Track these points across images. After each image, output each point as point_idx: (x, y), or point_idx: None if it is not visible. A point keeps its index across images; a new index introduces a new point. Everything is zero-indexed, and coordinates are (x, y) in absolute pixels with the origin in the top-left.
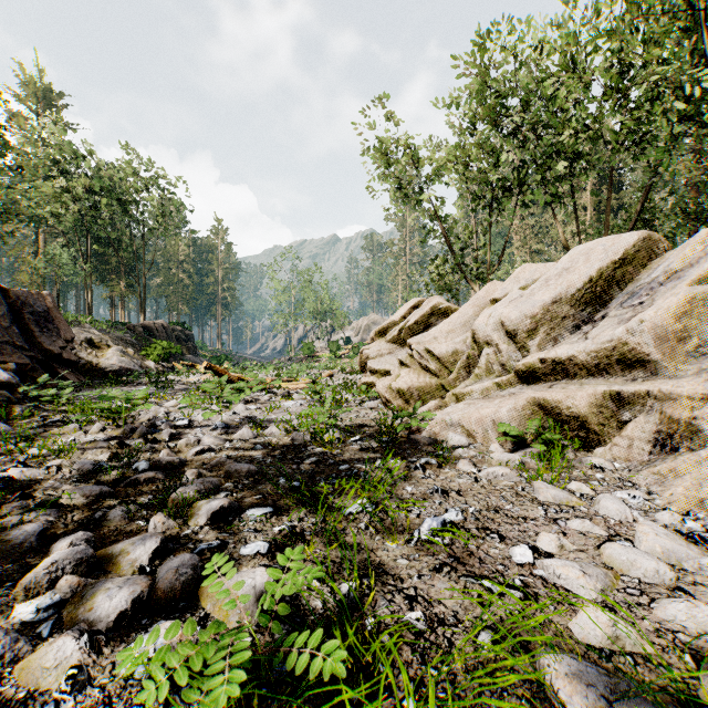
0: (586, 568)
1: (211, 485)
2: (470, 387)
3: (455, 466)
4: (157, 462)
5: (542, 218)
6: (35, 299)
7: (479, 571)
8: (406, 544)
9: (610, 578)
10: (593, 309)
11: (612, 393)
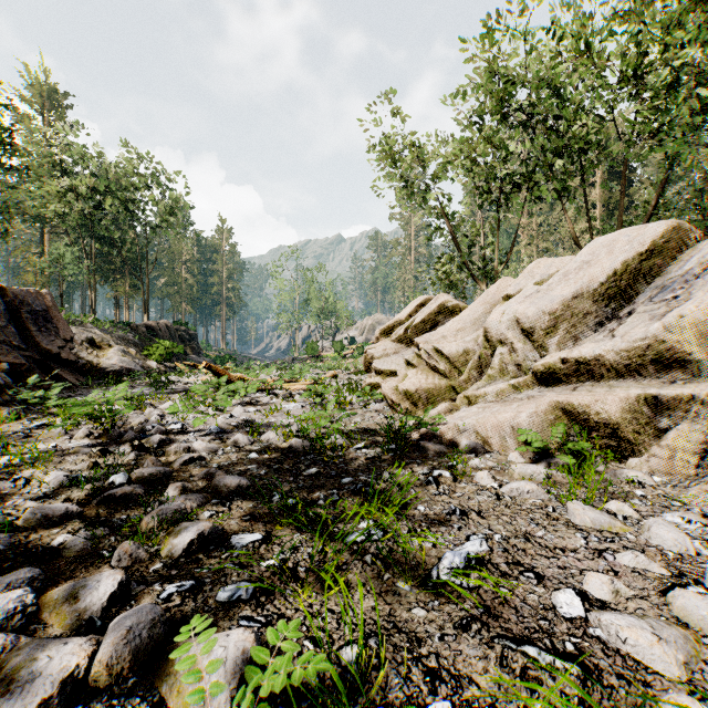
0: (659, 628)
1: (195, 502)
2: (484, 389)
3: (472, 479)
4: (138, 474)
5: (550, 216)
6: (34, 298)
7: (517, 628)
8: (422, 586)
9: (690, 642)
10: (617, 304)
11: (647, 397)
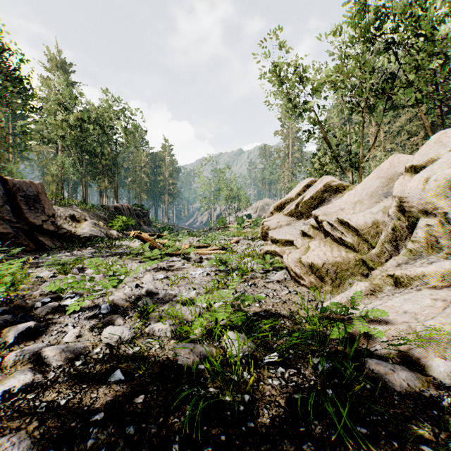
0: None
1: None
2: (420, 269)
3: None
4: None
5: (393, 125)
6: (28, 186)
7: None
8: None
9: None
10: None
11: None
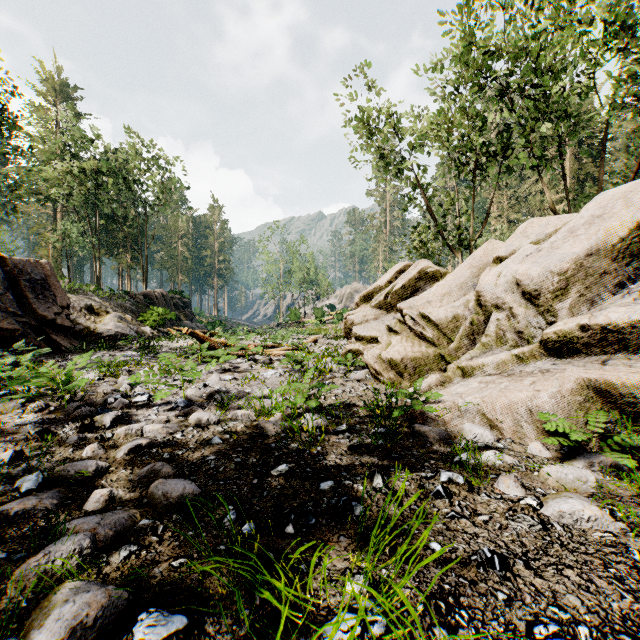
0: None
1: (112, 529)
2: (481, 360)
3: (492, 486)
4: (62, 472)
5: (519, 189)
6: (33, 267)
7: None
8: None
9: None
10: (638, 263)
11: None
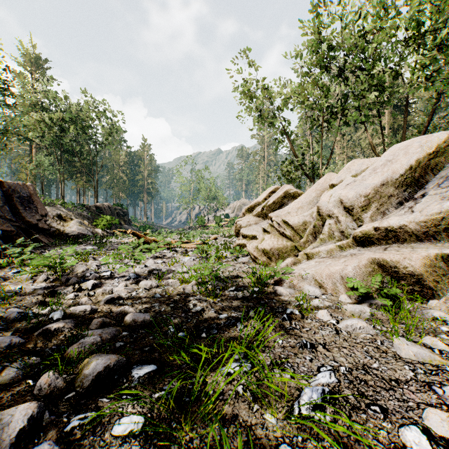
0: None
1: (109, 335)
2: (318, 249)
3: (315, 316)
4: (72, 311)
5: (355, 135)
6: (22, 188)
7: None
8: (286, 420)
9: None
10: (412, 190)
11: (442, 255)
